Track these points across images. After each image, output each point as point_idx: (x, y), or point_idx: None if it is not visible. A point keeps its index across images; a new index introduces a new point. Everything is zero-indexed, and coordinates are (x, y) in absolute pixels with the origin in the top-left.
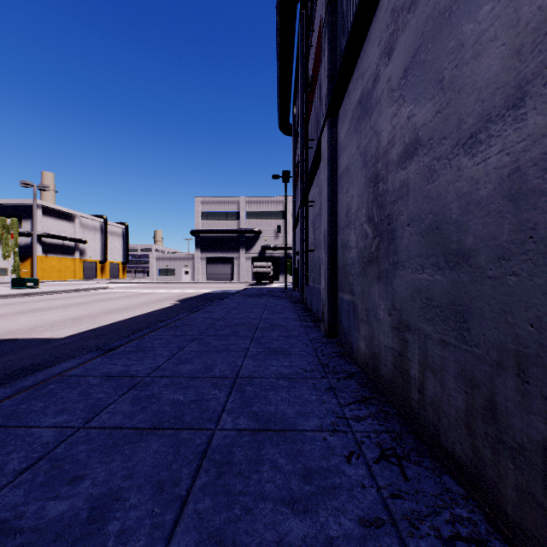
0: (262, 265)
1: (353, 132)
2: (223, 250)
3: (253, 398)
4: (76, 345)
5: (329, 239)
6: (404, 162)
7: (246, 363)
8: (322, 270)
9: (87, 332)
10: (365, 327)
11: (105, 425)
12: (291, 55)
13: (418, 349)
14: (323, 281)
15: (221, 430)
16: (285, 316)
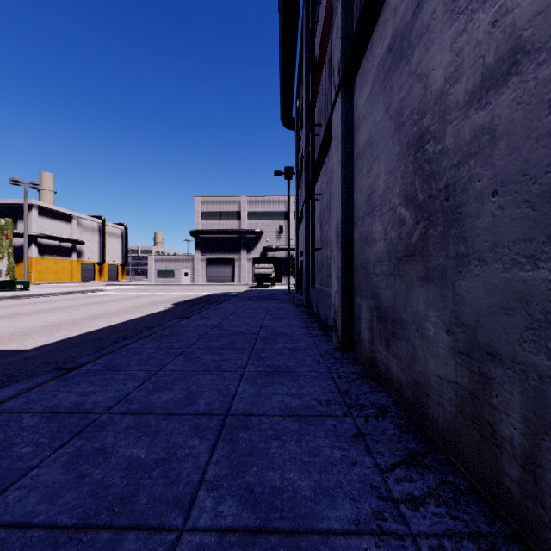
0: (264, 266)
1: (378, 93)
2: (223, 252)
3: (248, 455)
4: (41, 359)
5: (343, 233)
6: (484, 96)
7: (241, 390)
8: (334, 270)
9: (61, 342)
10: (399, 344)
11: (4, 517)
12: (294, 39)
13: (521, 397)
14: (335, 283)
15: (192, 531)
16: (289, 323)
